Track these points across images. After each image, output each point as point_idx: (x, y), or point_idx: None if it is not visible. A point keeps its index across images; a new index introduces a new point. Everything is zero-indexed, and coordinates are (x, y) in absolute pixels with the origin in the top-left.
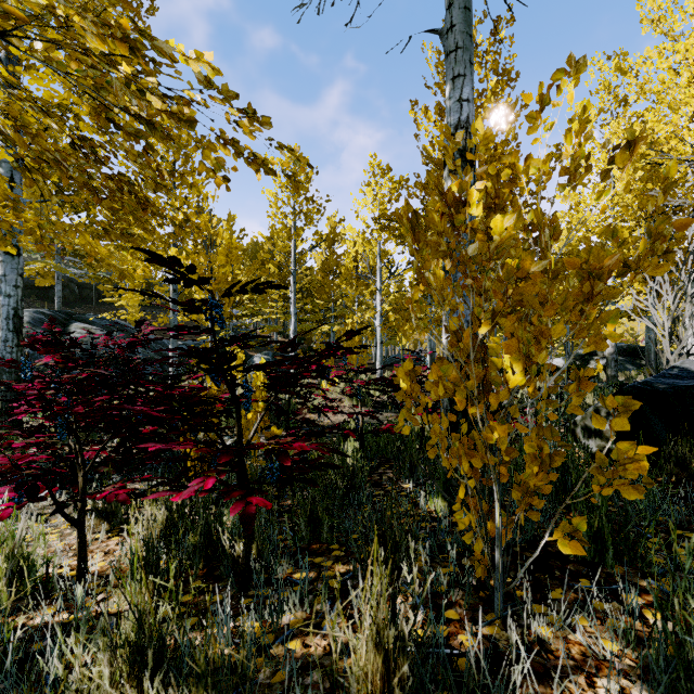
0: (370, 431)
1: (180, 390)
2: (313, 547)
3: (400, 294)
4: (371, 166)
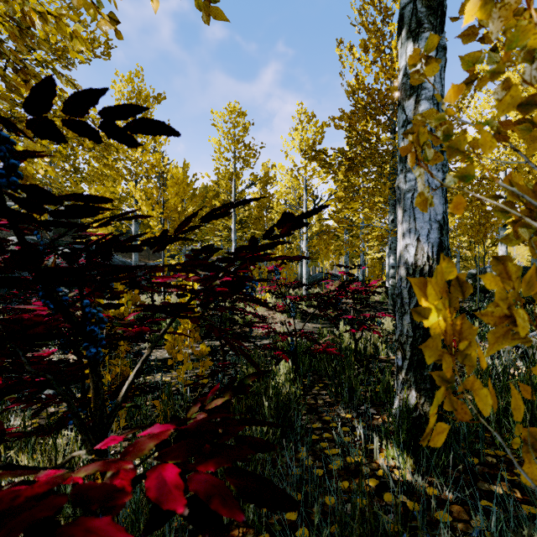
0: (305, 352)
1: (39, 313)
2: (234, 534)
3: (320, 226)
4: (298, 113)
